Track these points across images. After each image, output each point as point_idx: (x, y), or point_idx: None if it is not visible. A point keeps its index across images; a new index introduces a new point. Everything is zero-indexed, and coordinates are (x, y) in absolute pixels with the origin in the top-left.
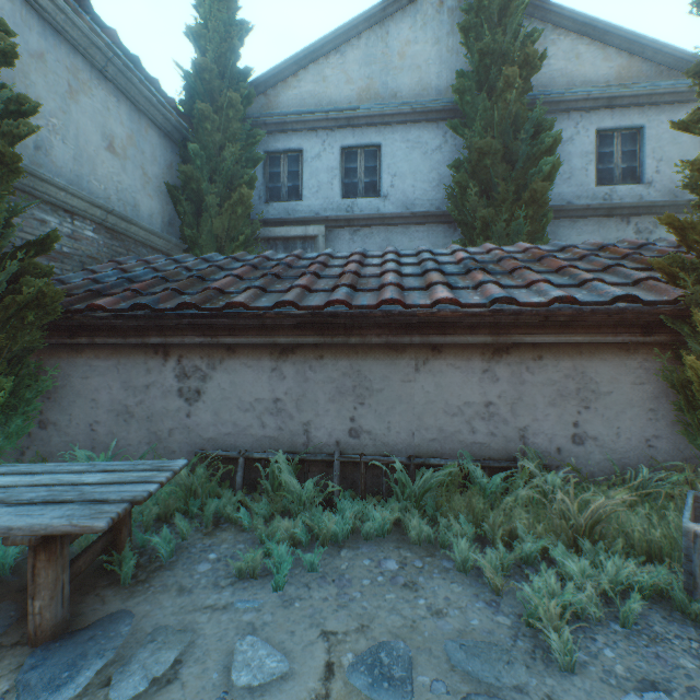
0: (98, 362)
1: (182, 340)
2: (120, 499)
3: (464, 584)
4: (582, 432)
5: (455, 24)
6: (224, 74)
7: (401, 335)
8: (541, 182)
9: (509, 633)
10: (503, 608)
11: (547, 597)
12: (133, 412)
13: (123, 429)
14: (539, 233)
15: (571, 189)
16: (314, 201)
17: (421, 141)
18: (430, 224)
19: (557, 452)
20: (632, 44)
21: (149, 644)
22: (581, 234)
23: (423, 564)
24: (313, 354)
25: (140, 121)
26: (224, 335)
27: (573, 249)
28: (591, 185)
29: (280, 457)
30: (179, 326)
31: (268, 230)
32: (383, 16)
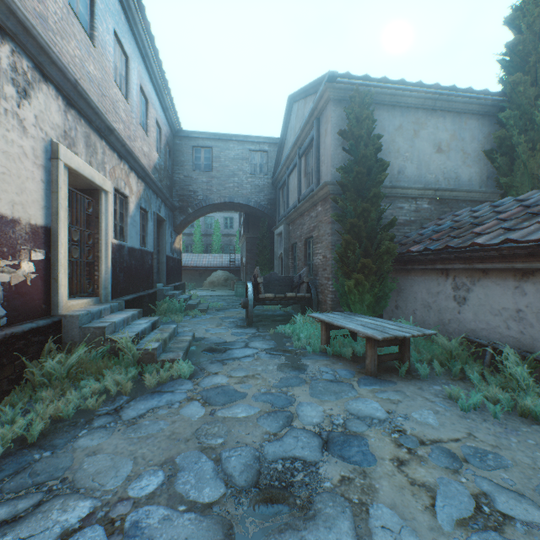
0: (416, 278)
1: (452, 266)
2: (392, 334)
3: None
4: None
5: None
6: (539, 31)
7: None
8: None
9: None
10: None
11: None
12: (431, 306)
13: (426, 315)
14: None
15: None
16: None
17: None
18: None
19: None
20: None
21: (393, 391)
22: None
23: None
24: None
25: (460, 120)
26: (476, 263)
27: None
28: None
29: (509, 350)
30: (450, 258)
31: None
32: None
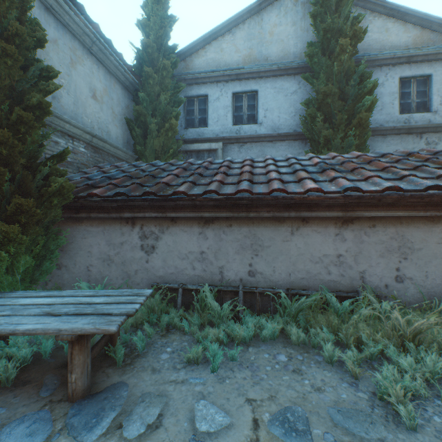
0: (92, 228)
1: (143, 215)
2: (120, 313)
3: (332, 371)
4: (402, 274)
5: (306, 12)
6: (160, 49)
7: (283, 211)
8: (365, 112)
9: (367, 404)
10: (361, 387)
11: (392, 381)
12: (113, 259)
13: (107, 269)
14: (363, 145)
15: (382, 117)
16: (215, 127)
17: (284, 88)
18: (289, 141)
19: (385, 287)
20: (424, 21)
21: (141, 403)
22: (389, 146)
23: (303, 358)
24: (225, 224)
25: (110, 80)
26: (170, 211)
27: (390, 156)
28: (395, 113)
29: (206, 288)
30: (142, 206)
31: (186, 146)
32: (259, 9)
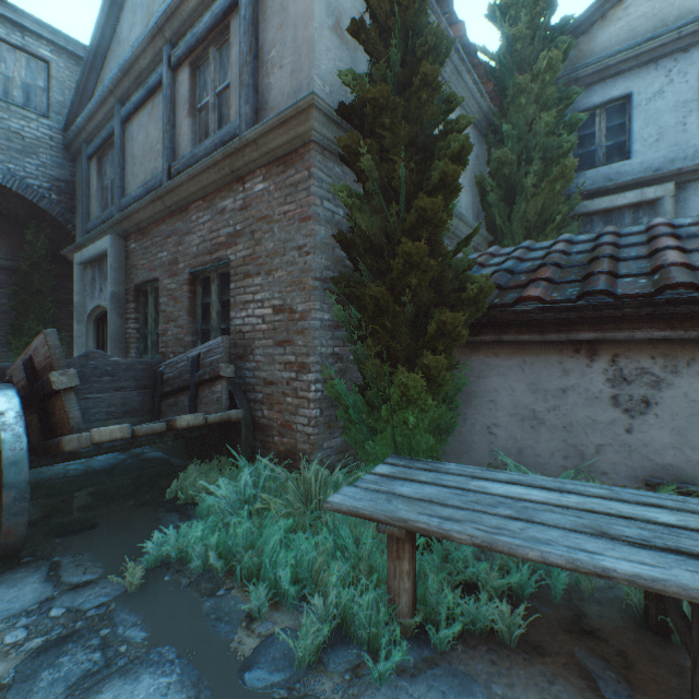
0: (496, 361)
1: (628, 335)
2: None
3: None
4: None
5: None
6: (533, 38)
7: None
8: None
9: None
10: None
11: None
12: (542, 419)
13: (527, 436)
14: None
15: None
16: (650, 155)
17: None
18: None
19: None
20: None
21: None
22: None
23: None
24: None
25: None
26: None
27: None
28: None
29: None
30: (627, 317)
31: (581, 205)
32: None
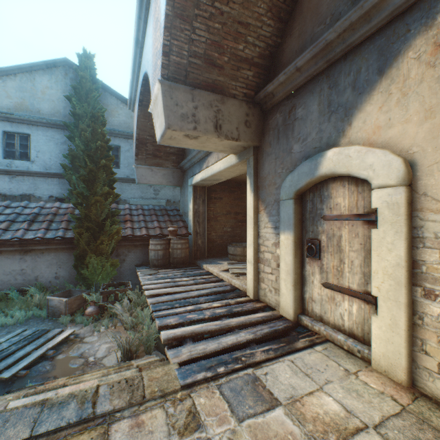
0: None
1: None
2: None
3: None
4: (59, 275)
5: None
6: None
7: None
8: None
9: None
10: None
11: None
12: None
13: None
14: None
15: (129, 171)
16: None
17: (55, 137)
18: (60, 178)
19: (50, 282)
20: None
21: None
22: (133, 189)
23: None
24: None
25: None
26: None
27: None
28: None
29: None
30: None
31: None
32: (31, 70)
